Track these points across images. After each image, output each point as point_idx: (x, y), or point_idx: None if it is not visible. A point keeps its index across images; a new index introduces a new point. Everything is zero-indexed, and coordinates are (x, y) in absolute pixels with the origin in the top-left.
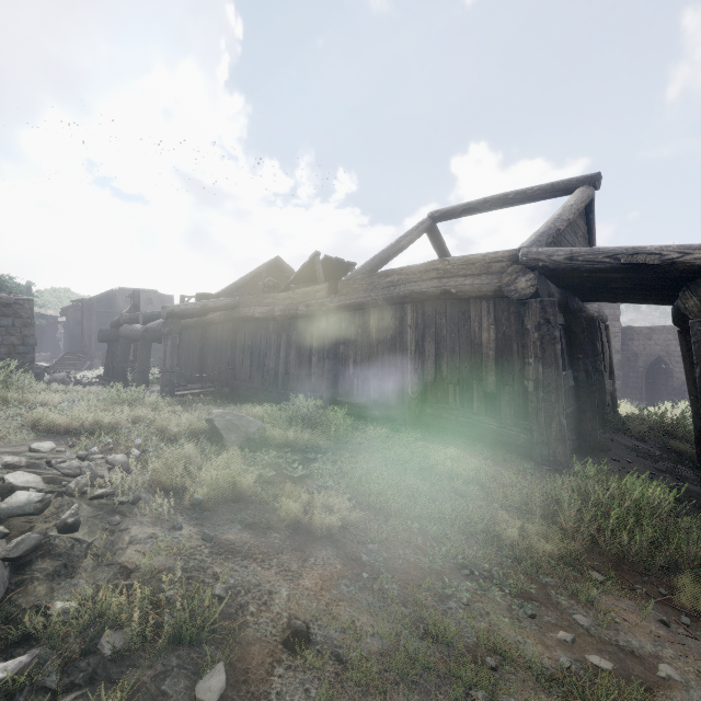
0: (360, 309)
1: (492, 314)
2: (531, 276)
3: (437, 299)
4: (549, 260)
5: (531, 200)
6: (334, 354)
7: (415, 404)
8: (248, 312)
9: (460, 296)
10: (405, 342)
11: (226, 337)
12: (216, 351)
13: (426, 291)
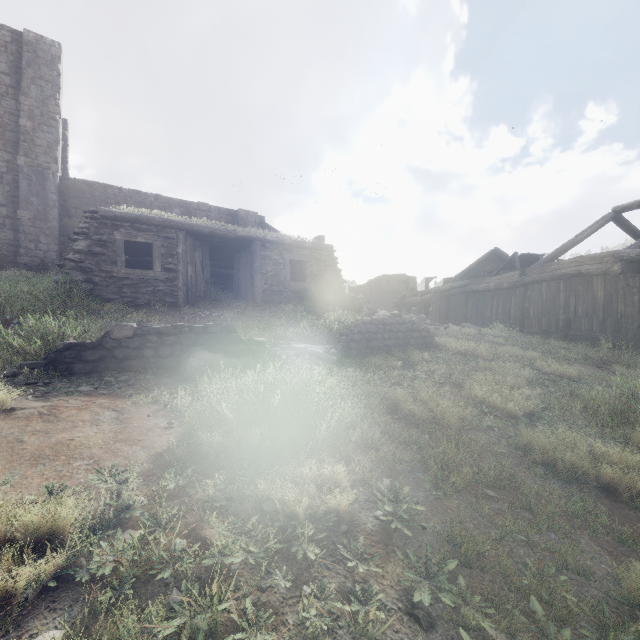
0: (537, 283)
1: (602, 283)
2: (619, 264)
3: (577, 276)
4: (628, 256)
5: None
6: (522, 307)
7: (564, 330)
8: (474, 288)
9: (587, 275)
10: (559, 299)
11: (461, 302)
12: (456, 310)
13: (570, 273)
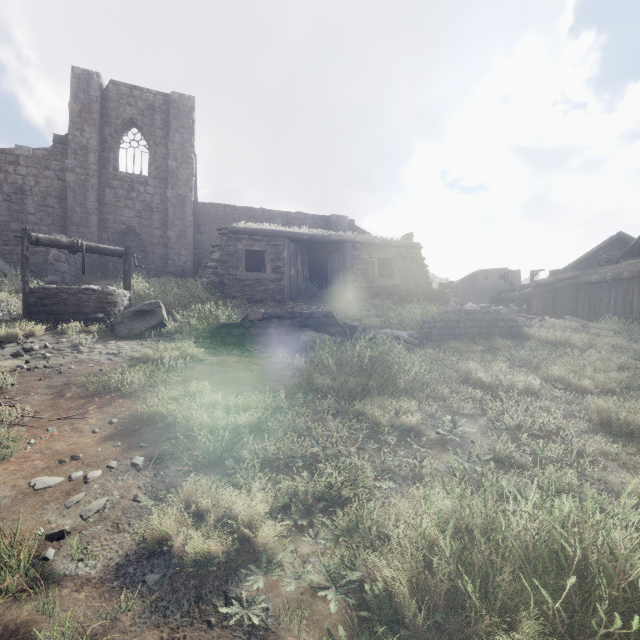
0: None
1: None
2: None
3: None
4: None
5: None
6: None
7: None
8: (586, 279)
9: None
10: None
11: (570, 296)
12: (563, 304)
13: None
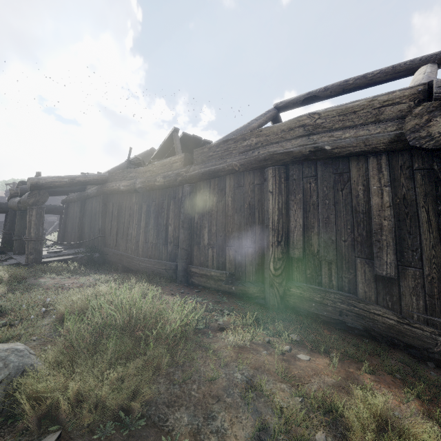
0: (215, 177)
1: (385, 173)
2: None
3: (305, 160)
4: None
5: (371, 84)
6: (189, 223)
7: (278, 282)
8: (114, 186)
9: (337, 153)
10: (266, 210)
11: (98, 209)
12: (91, 220)
13: (291, 151)
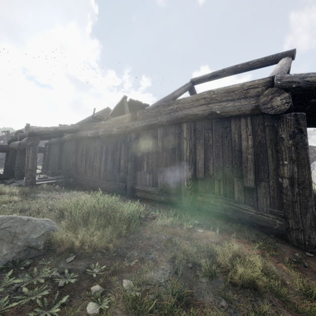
0: (151, 128)
1: (250, 127)
2: (286, 95)
3: (205, 119)
4: (302, 81)
5: (252, 68)
6: (134, 158)
7: (189, 193)
8: (84, 133)
9: (223, 115)
10: (182, 149)
11: (72, 149)
12: (67, 157)
13: (197, 114)
